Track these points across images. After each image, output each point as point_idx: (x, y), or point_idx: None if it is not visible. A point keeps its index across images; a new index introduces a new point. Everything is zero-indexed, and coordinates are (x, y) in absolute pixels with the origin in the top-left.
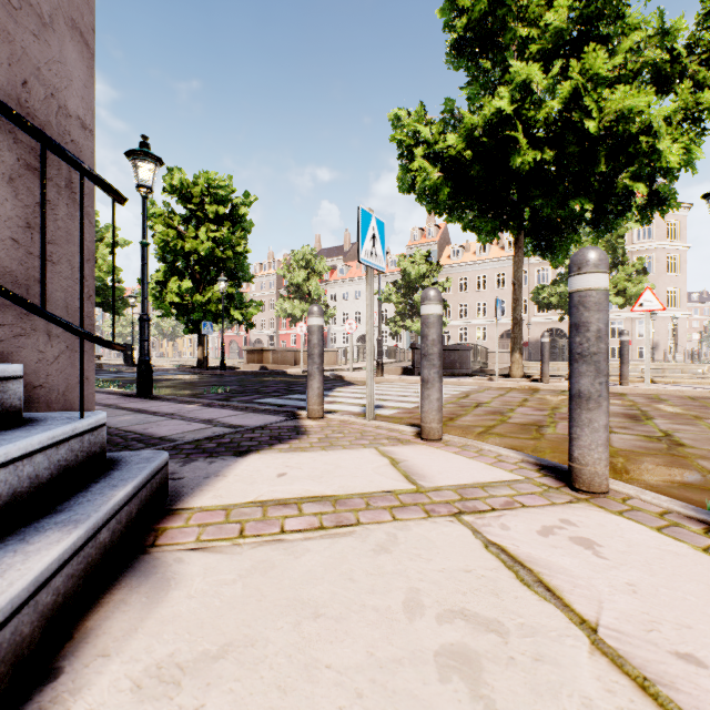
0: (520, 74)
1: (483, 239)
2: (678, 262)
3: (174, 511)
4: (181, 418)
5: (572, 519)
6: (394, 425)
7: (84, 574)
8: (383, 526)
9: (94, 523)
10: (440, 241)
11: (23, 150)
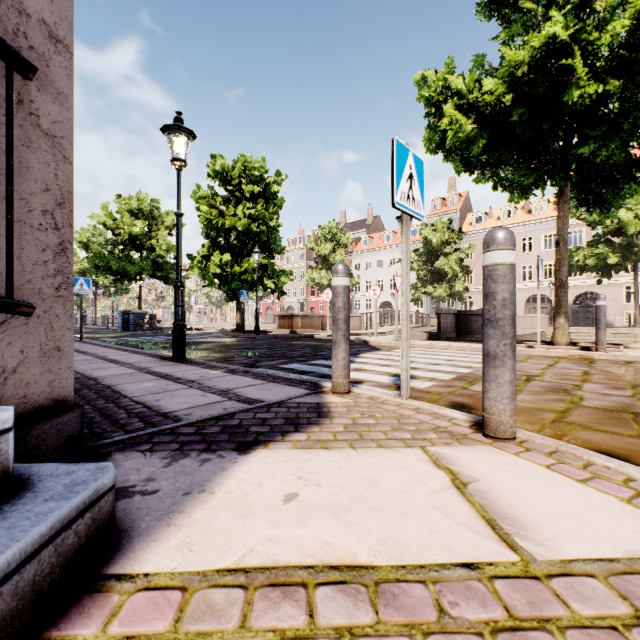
0: None
1: (515, 198)
2: None
3: (103, 584)
4: (199, 387)
5: None
6: (438, 408)
7: None
8: None
9: None
10: (462, 209)
11: None
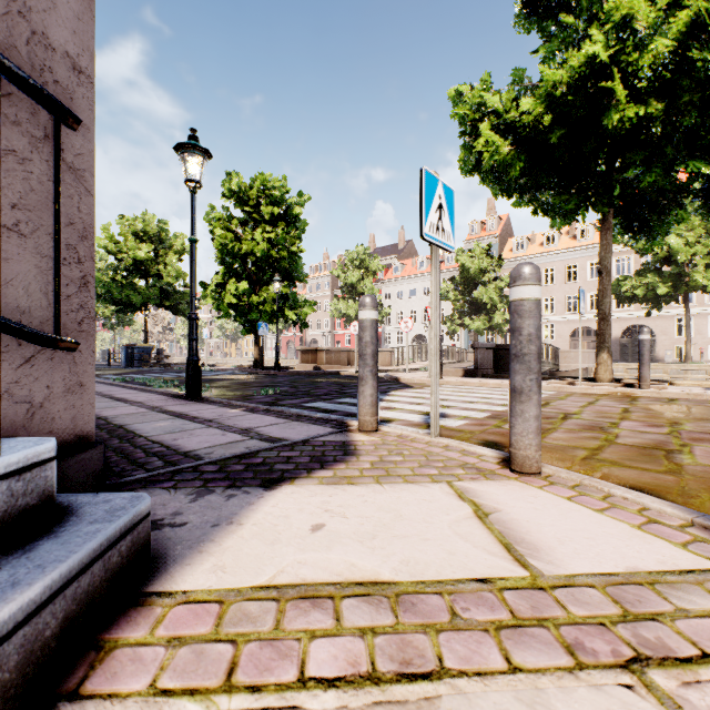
0: (620, 9)
1: (557, 223)
2: None
3: (145, 599)
4: (218, 426)
5: None
6: (468, 445)
7: None
8: (491, 688)
9: None
10: (502, 233)
11: None
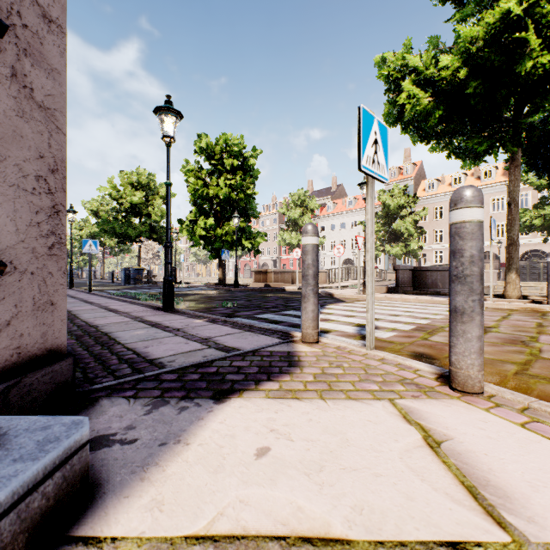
0: None
1: (467, 165)
2: None
3: (70, 548)
4: (183, 335)
5: None
6: (403, 359)
7: None
8: None
9: None
10: (416, 176)
11: None
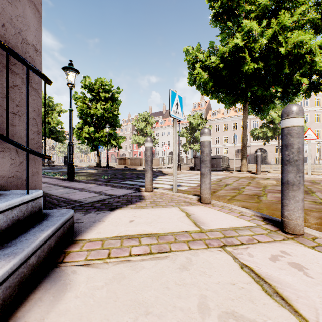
0: (247, 26)
1: (227, 106)
2: (321, 117)
3: (76, 241)
4: (86, 191)
5: (287, 251)
6: (187, 195)
7: (18, 283)
8: (183, 253)
9: (25, 254)
10: (207, 108)
11: (2, 59)
